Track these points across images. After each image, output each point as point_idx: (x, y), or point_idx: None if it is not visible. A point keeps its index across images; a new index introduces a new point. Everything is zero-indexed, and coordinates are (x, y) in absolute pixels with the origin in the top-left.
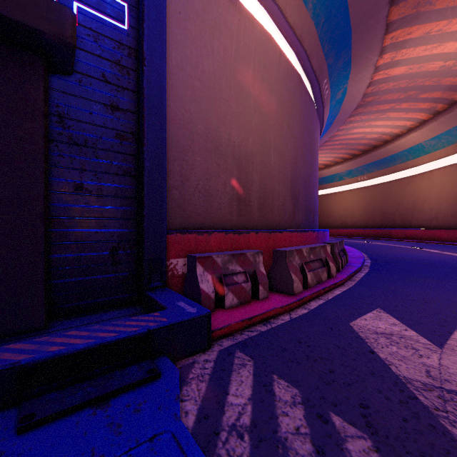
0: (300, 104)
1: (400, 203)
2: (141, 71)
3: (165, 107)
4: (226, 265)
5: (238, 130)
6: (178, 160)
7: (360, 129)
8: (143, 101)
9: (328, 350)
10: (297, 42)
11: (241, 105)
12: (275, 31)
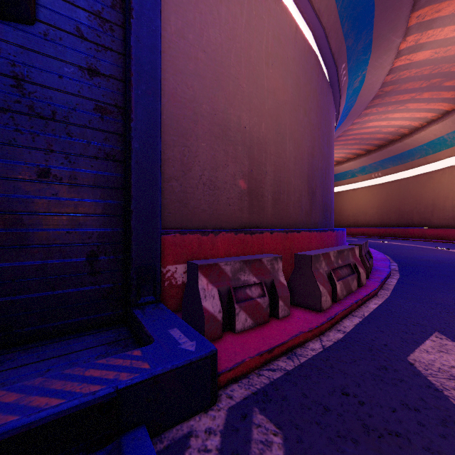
0: (318, 89)
1: (418, 200)
2: (127, 26)
3: (159, 73)
4: (236, 275)
5: (250, 113)
6: (179, 145)
7: (376, 122)
8: (130, 64)
9: (394, 412)
10: (315, 18)
11: (253, 84)
12: (291, 5)
